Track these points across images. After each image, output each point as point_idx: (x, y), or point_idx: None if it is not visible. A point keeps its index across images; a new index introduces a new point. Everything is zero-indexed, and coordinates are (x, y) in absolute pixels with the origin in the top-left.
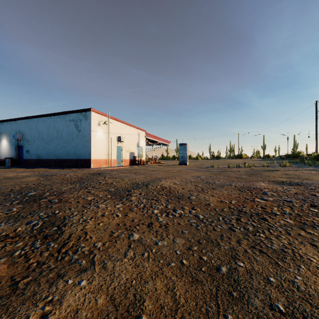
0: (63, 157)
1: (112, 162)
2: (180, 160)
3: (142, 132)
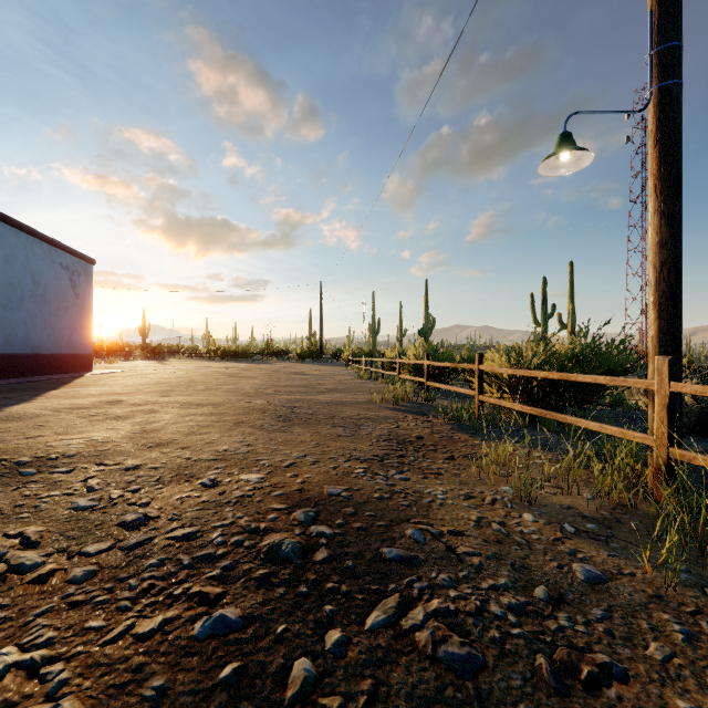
0: (48, 350)
1: None
2: None
3: None
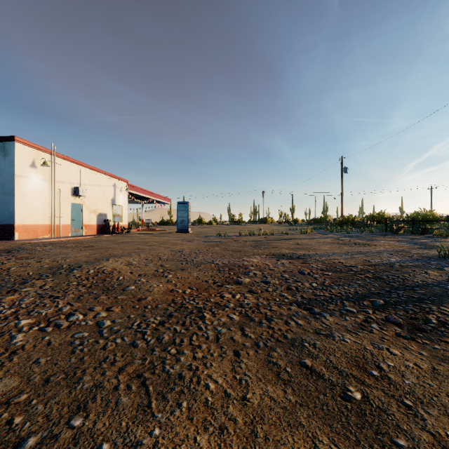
0: None
1: (63, 230)
2: (179, 225)
3: (122, 182)
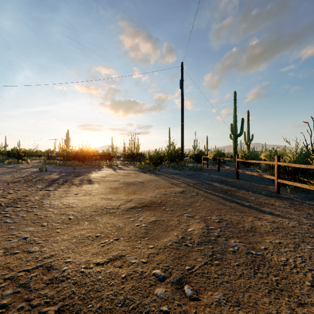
0: None
1: None
2: None
3: None
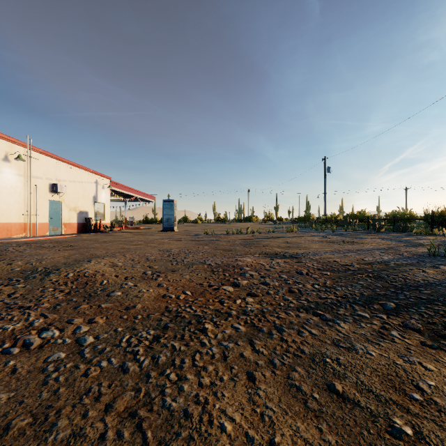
0: None
1: (40, 228)
2: (165, 224)
3: (104, 179)
